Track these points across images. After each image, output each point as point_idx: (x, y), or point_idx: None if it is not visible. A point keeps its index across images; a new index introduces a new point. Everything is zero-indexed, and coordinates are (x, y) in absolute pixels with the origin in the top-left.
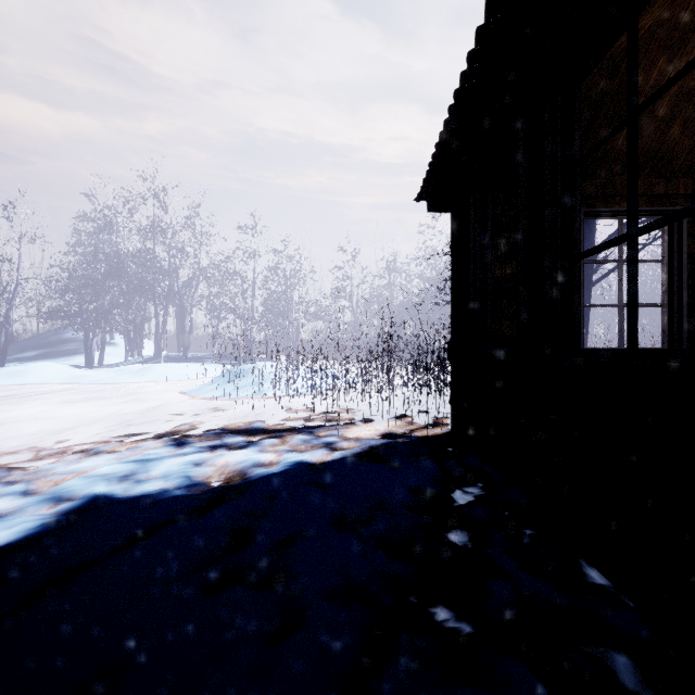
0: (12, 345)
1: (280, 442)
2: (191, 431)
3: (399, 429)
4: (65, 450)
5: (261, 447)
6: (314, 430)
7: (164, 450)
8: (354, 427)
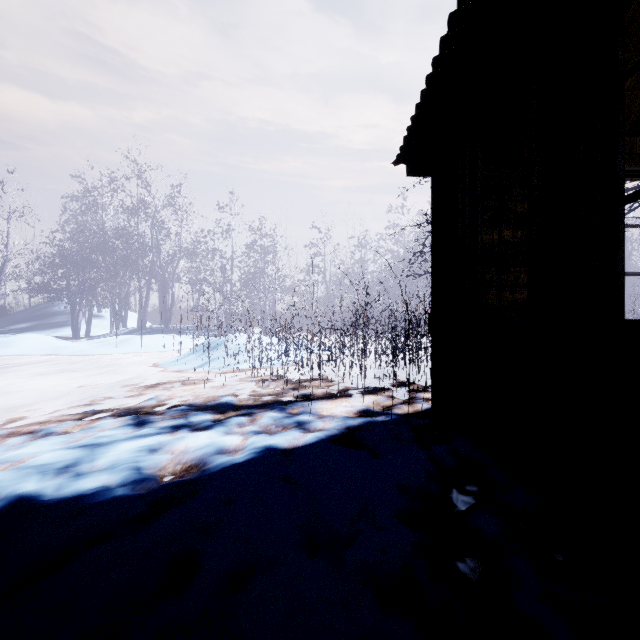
0: (5, 318)
1: (249, 422)
2: (156, 408)
3: (376, 405)
4: (12, 431)
5: (227, 429)
6: (286, 407)
7: (120, 432)
8: (329, 403)
